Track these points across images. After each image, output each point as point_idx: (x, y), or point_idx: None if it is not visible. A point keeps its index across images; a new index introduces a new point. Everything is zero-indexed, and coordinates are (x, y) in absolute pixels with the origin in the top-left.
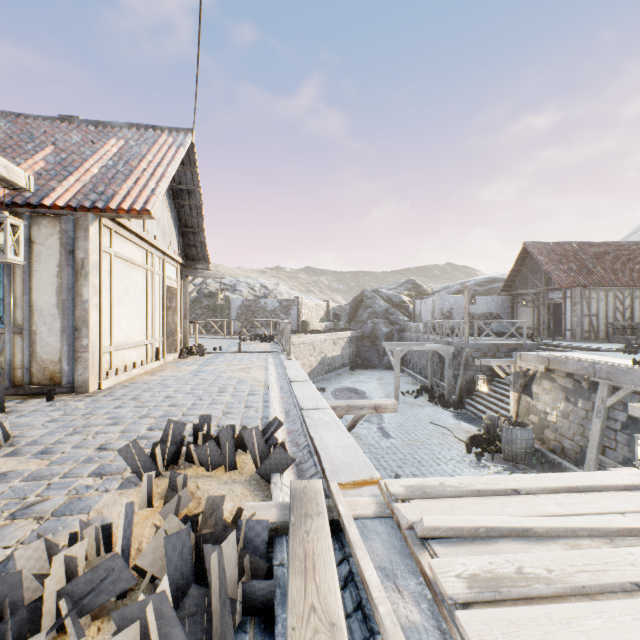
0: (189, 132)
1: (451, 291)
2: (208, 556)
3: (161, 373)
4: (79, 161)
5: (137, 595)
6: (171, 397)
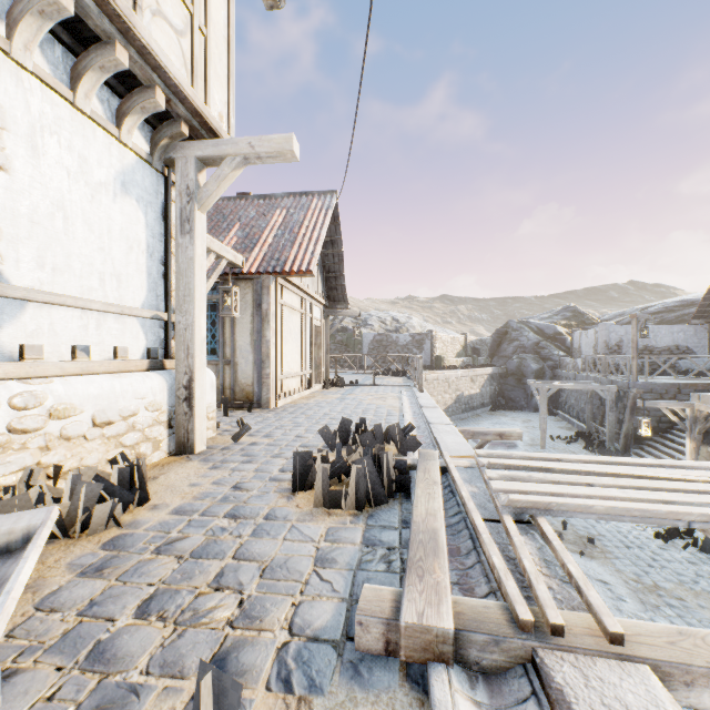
0: (334, 193)
1: (626, 319)
2: (381, 457)
3: (314, 399)
4: (258, 234)
5: (347, 481)
6: (328, 414)
